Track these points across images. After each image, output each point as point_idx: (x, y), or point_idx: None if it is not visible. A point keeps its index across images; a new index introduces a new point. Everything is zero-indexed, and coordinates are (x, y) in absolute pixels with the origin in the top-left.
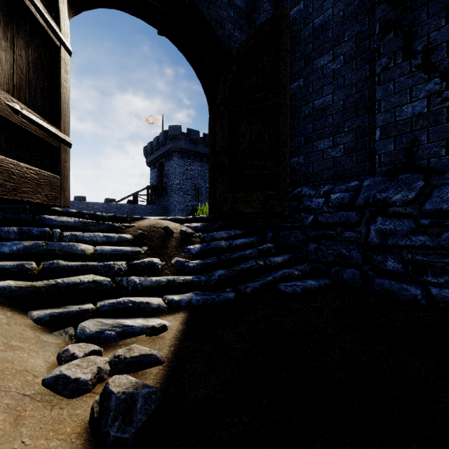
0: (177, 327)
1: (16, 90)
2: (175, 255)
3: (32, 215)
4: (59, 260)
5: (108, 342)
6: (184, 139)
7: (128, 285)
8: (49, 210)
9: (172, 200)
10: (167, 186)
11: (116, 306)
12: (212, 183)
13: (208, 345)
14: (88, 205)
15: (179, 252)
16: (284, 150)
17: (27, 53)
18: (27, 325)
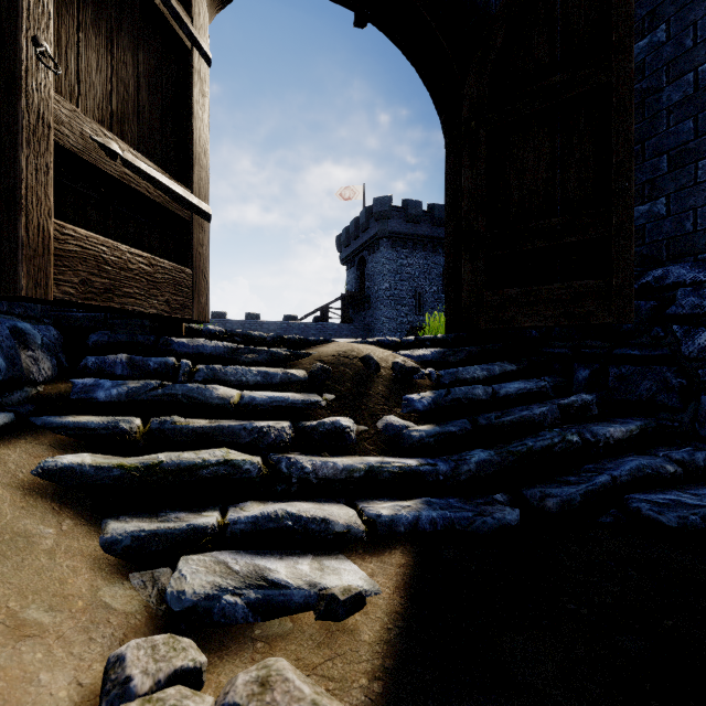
0: (389, 602)
1: (116, 121)
2: (384, 413)
3: (155, 337)
4: (176, 417)
5: (231, 624)
6: (396, 218)
7: (289, 473)
8: (180, 328)
9: (378, 316)
10: (370, 293)
11: (259, 524)
12: (452, 274)
13: (476, 699)
14: (262, 325)
15: (390, 407)
16: (622, 185)
17: (136, 60)
18: (89, 554)
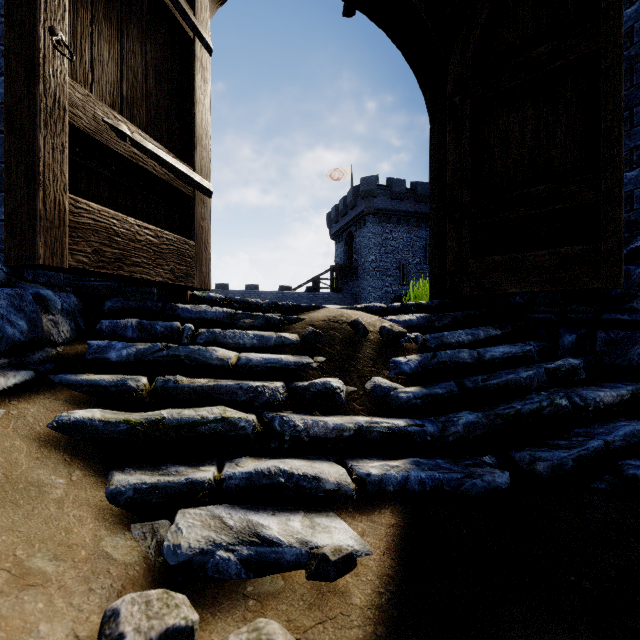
0: (380, 563)
1: (126, 105)
2: (372, 374)
3: (162, 303)
4: (178, 376)
5: (224, 579)
6: (382, 195)
7: (282, 430)
8: (185, 295)
9: (364, 285)
10: (357, 265)
11: (253, 480)
12: (437, 243)
13: None
14: (260, 295)
15: (378, 369)
16: (611, 151)
17: (144, 50)
18: (94, 504)
